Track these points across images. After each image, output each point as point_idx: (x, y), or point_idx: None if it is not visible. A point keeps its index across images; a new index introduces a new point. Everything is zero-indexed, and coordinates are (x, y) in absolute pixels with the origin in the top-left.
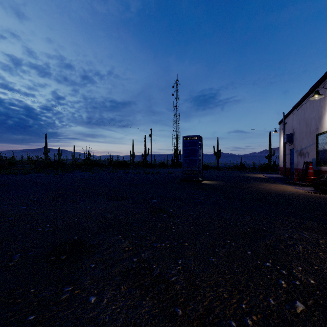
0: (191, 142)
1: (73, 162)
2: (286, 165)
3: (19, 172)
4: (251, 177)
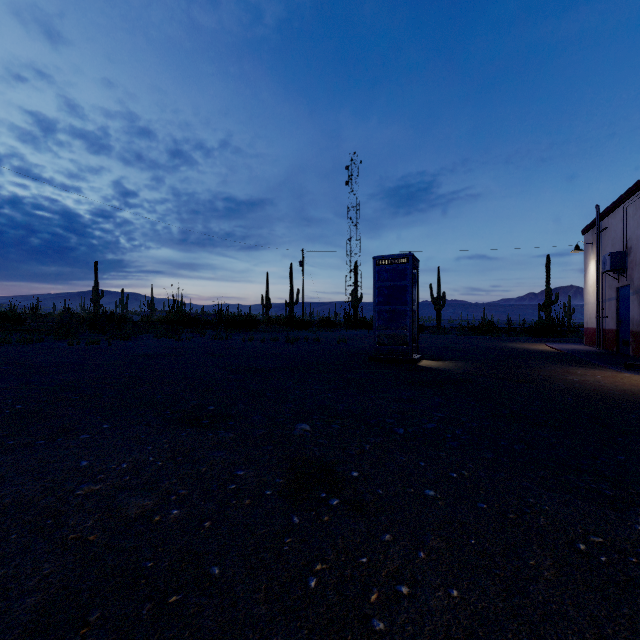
0: (394, 271)
1: (144, 318)
2: (604, 323)
3: (16, 340)
4: (525, 351)
